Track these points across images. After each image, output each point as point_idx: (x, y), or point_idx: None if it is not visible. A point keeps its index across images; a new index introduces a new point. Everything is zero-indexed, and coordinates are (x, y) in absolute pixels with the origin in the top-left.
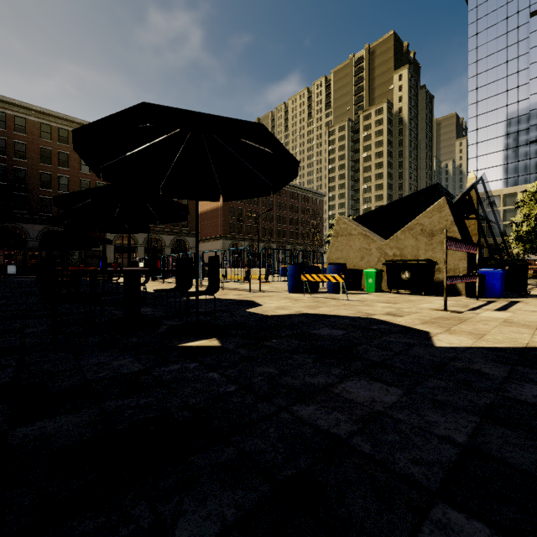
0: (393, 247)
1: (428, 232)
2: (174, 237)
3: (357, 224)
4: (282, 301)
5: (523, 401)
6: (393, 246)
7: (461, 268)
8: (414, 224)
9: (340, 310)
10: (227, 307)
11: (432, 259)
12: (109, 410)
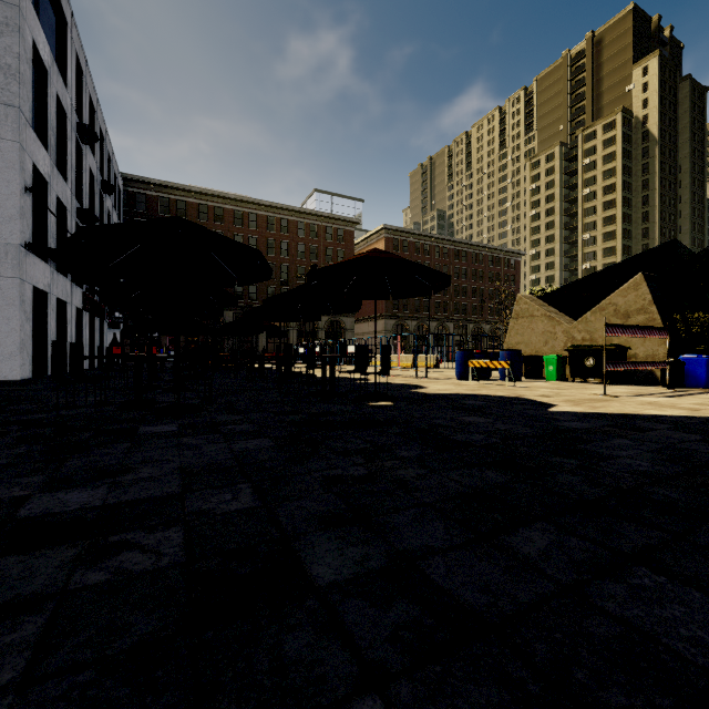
0: (581, 330)
1: (622, 313)
2: (328, 318)
3: (542, 303)
4: (446, 386)
5: (557, 425)
6: (582, 329)
7: (660, 355)
8: (605, 304)
9: (497, 392)
10: (395, 388)
11: (627, 344)
12: (349, 417)
